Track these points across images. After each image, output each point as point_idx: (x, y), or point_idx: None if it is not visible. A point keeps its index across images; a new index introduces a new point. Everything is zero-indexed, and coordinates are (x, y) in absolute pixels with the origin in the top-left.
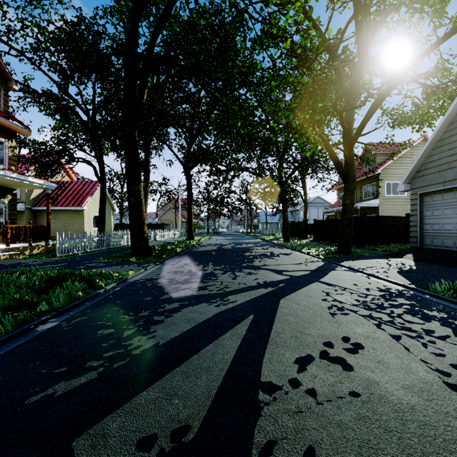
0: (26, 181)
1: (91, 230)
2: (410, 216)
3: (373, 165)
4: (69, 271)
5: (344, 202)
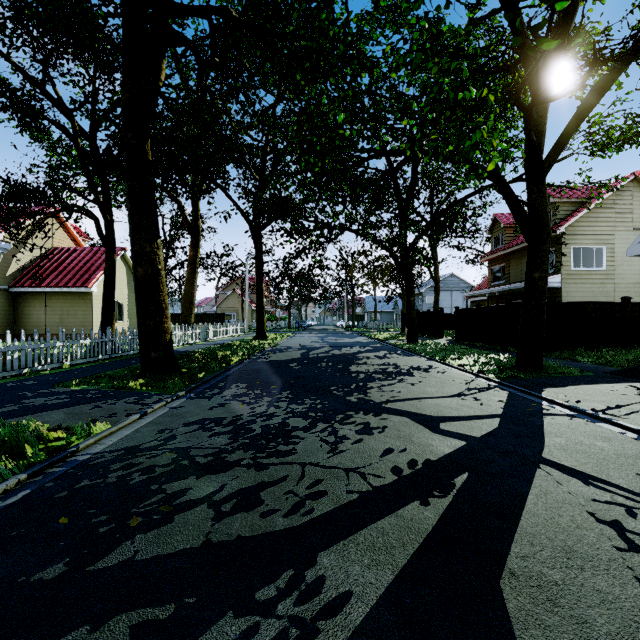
0: None
1: None
2: (629, 302)
3: (551, 220)
4: None
5: (529, 276)
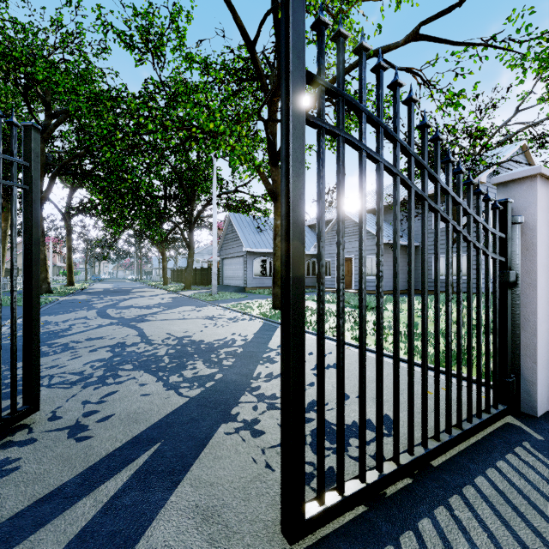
0: None
1: None
2: None
3: None
4: None
5: (188, 261)
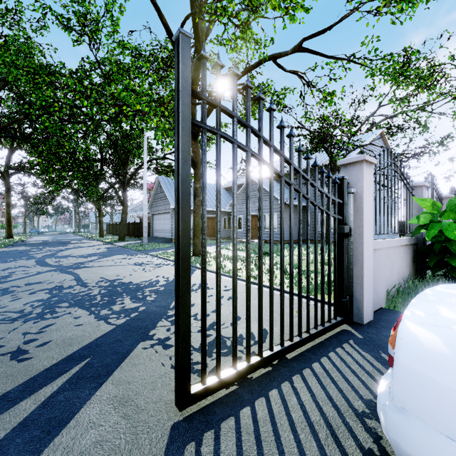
0: None
1: None
2: None
3: None
4: None
5: (122, 216)
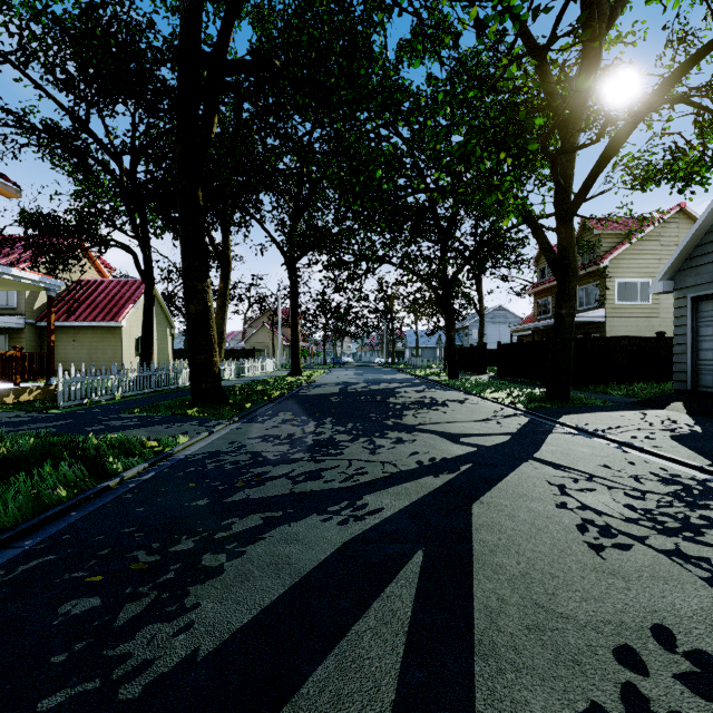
0: (6, 275)
1: (133, 359)
2: (663, 337)
3: (596, 253)
4: (64, 439)
5: (558, 312)
